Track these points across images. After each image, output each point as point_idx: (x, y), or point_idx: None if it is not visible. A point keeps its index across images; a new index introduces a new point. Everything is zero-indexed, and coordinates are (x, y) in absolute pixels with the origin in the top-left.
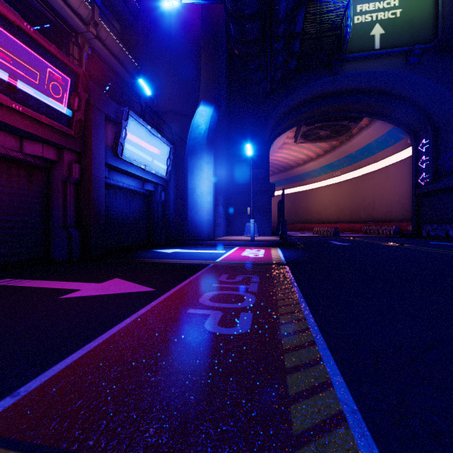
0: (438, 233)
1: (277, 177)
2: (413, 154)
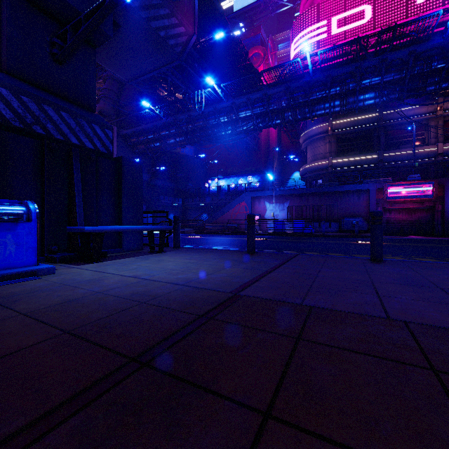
0: None
1: None
2: None
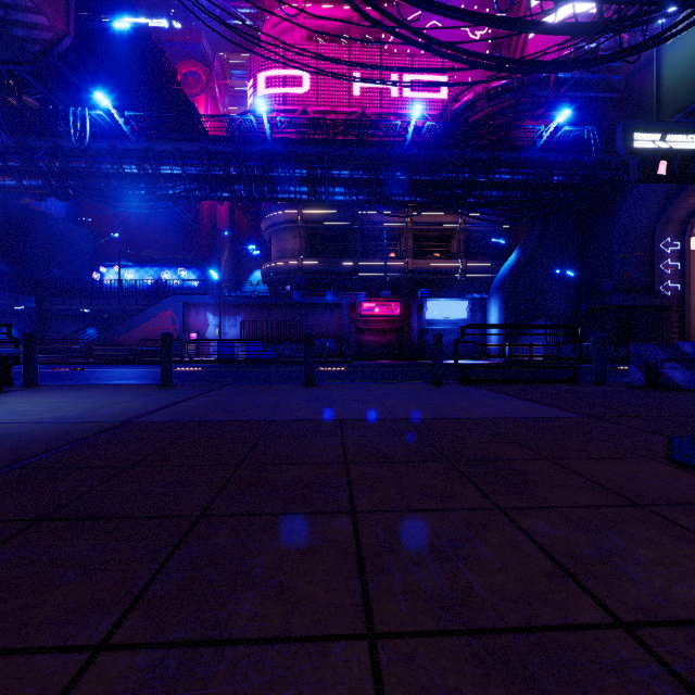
0: None
1: None
2: None
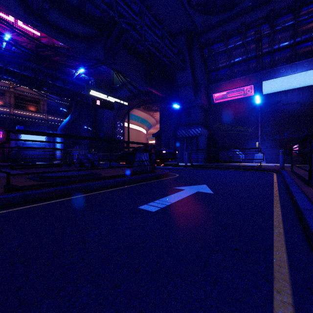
0: None
1: None
2: None
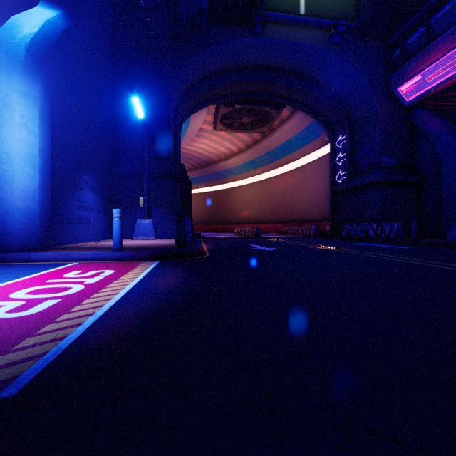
0: (358, 232)
1: (198, 172)
2: (330, 151)
